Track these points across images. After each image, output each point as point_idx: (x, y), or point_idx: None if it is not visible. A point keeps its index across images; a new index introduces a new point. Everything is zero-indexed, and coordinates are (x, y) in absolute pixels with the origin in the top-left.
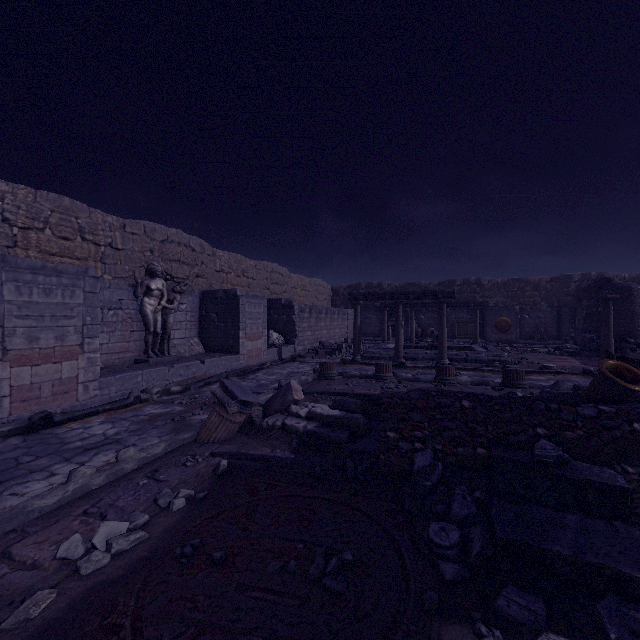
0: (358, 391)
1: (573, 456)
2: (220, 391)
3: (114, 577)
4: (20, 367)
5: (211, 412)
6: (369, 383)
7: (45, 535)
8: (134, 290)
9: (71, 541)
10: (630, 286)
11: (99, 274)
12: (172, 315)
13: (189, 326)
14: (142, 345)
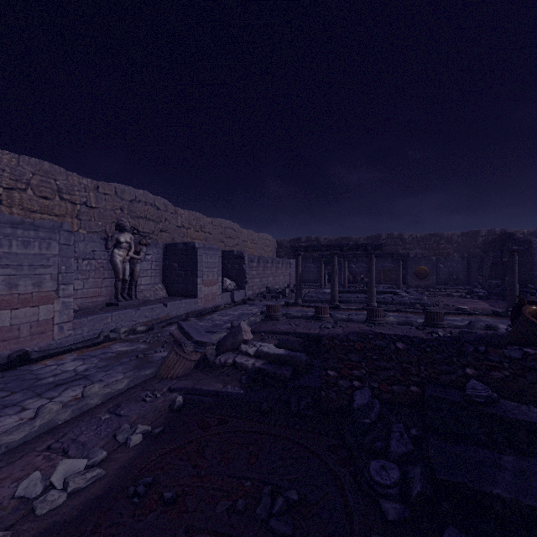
0: (300, 330)
1: (500, 394)
2: (178, 332)
3: (68, 518)
4: (0, 310)
5: (170, 351)
6: (309, 323)
7: (8, 471)
8: (105, 243)
9: (30, 479)
10: (530, 240)
11: (75, 229)
12: (139, 264)
13: (154, 274)
14: (113, 290)
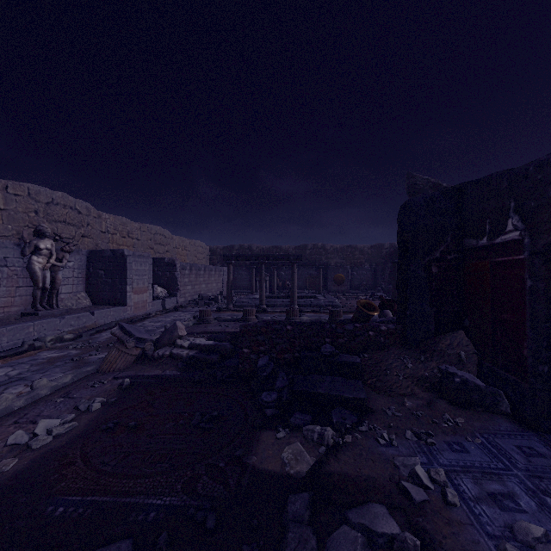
0: (229, 330)
1: (343, 352)
2: (119, 332)
3: (60, 445)
4: None
5: (111, 349)
6: (238, 324)
7: None
8: (22, 249)
9: (16, 434)
10: None
11: None
12: (61, 272)
13: (76, 282)
14: (28, 300)
